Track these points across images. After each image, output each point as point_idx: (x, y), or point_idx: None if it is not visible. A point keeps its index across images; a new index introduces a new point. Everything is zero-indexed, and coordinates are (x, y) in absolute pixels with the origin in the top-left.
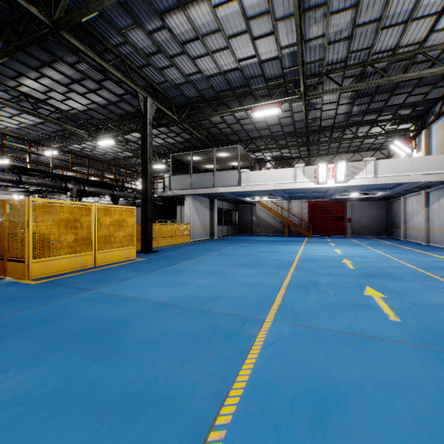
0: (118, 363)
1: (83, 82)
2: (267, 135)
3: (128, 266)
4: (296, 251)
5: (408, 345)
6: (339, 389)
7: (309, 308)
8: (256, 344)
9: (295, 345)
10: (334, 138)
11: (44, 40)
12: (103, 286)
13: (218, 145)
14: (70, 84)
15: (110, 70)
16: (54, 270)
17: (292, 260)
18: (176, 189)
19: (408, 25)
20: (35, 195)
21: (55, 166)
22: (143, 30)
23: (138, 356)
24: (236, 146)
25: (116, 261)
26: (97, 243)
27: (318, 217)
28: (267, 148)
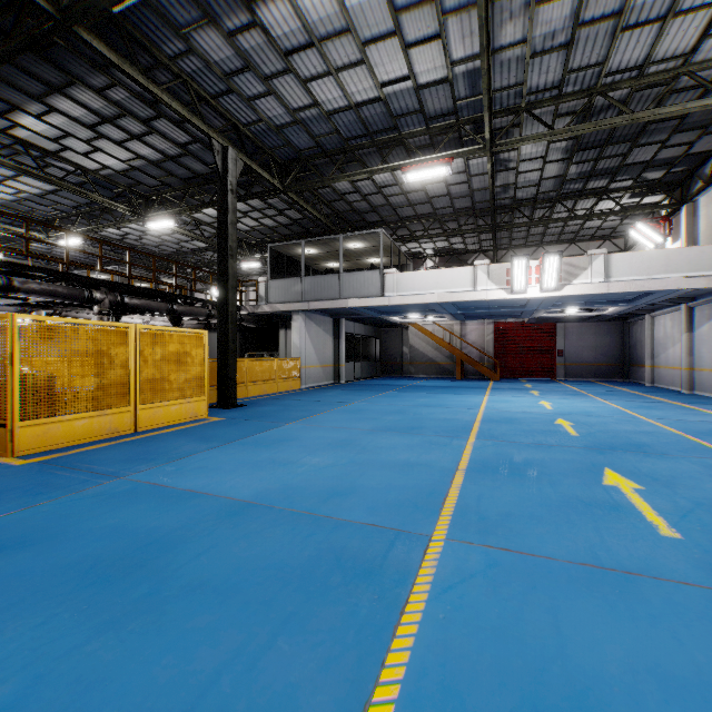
0: (146, 636)
1: (120, 121)
2: (427, 214)
3: (193, 431)
4: (477, 404)
5: (708, 590)
6: (593, 700)
7: (510, 511)
8: (417, 590)
9: (493, 593)
10: (536, 219)
11: (51, 47)
12: (142, 470)
13: (348, 230)
14: (98, 124)
15: (164, 98)
16: (61, 439)
17: (471, 420)
18: (278, 301)
19: (667, 23)
20: (42, 312)
21: (76, 262)
22: (218, 29)
23: (187, 619)
24: (377, 230)
25: (172, 422)
26: (139, 393)
27: (510, 348)
28: (427, 234)
